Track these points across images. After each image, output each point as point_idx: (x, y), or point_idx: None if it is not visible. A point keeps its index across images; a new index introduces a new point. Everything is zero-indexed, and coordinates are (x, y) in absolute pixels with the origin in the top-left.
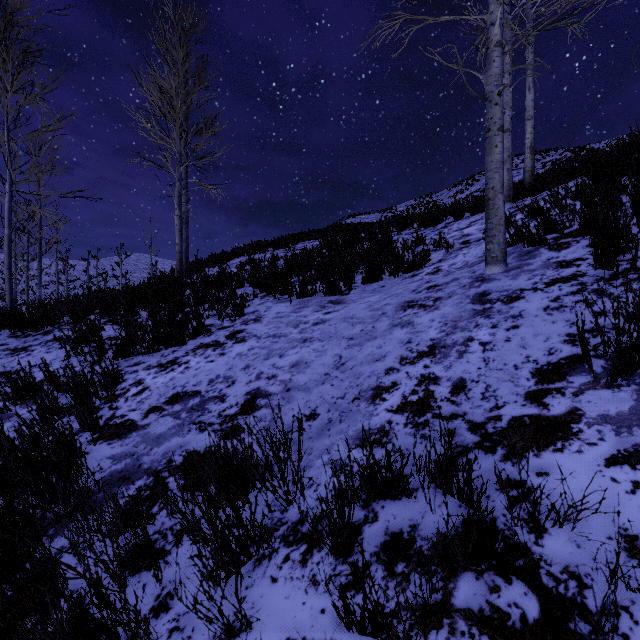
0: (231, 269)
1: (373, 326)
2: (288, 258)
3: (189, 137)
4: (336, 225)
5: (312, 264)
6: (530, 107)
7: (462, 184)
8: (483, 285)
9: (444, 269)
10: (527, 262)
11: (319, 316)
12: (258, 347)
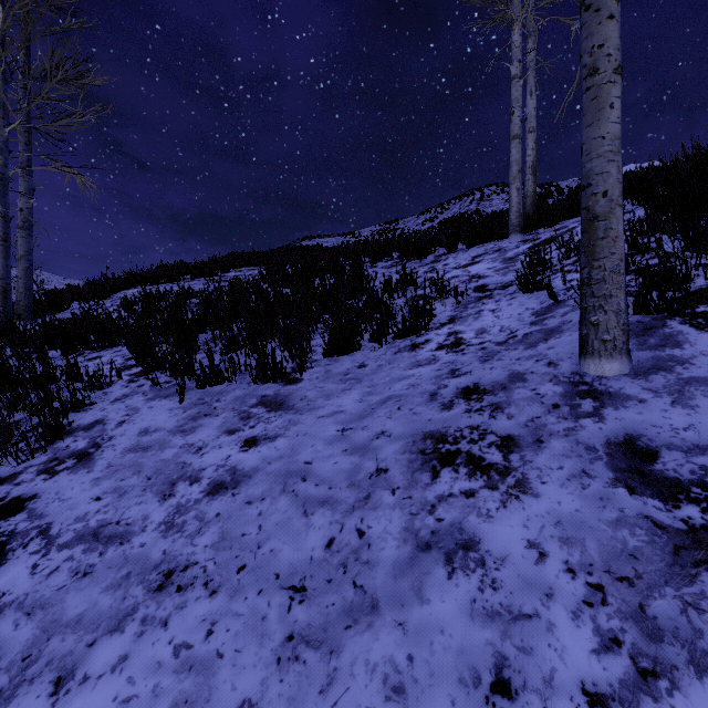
0: (111, 308)
1: (360, 529)
2: (205, 296)
3: (26, 80)
4: (289, 248)
5: (241, 310)
6: (532, 116)
7: (431, 212)
8: (609, 413)
9: (471, 340)
10: (671, 354)
11: (230, 454)
12: (18, 604)
